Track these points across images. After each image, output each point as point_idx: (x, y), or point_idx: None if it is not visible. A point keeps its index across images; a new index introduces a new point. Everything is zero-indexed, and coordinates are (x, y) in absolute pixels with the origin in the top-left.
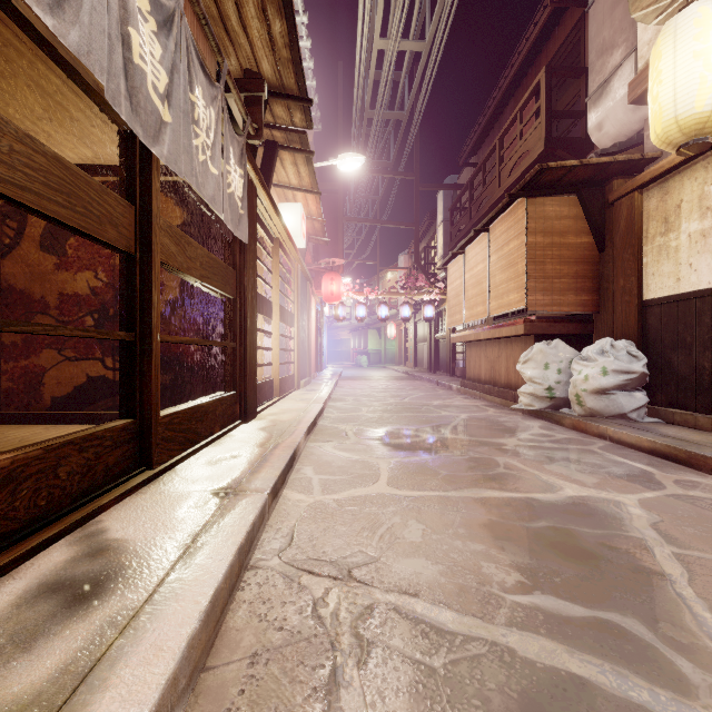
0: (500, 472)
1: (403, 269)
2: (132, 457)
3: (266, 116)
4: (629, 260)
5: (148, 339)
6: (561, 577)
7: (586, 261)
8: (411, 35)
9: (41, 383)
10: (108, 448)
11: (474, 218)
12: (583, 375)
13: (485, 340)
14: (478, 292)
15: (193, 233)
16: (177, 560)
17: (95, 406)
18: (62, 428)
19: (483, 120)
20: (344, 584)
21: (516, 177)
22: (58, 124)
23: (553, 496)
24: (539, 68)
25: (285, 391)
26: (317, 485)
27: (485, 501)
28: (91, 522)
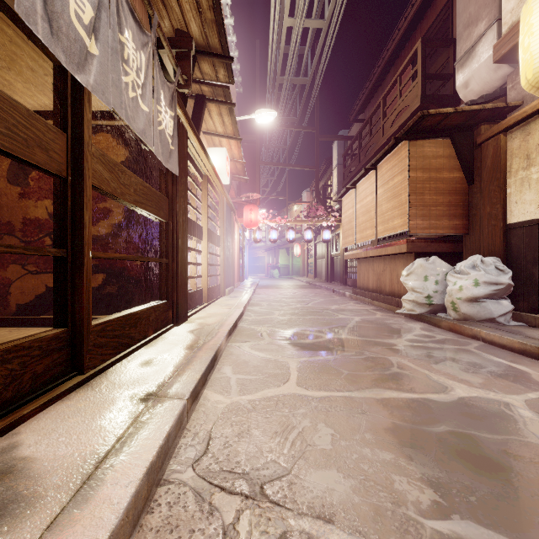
0: (394, 371)
1: (306, 203)
2: (64, 363)
3: (195, 73)
4: (494, 191)
5: (79, 255)
6: (476, 496)
7: (458, 193)
8: (313, 14)
9: (8, 292)
10: (36, 357)
11: (362, 161)
12: (458, 286)
13: (372, 257)
14: (368, 218)
15: (133, 167)
16: (79, 487)
17: (52, 312)
18: (23, 331)
19: (369, 85)
20: (256, 505)
21: (397, 127)
22: (16, 72)
23: (447, 397)
24: (414, 42)
25: (213, 297)
26: (234, 385)
27: (386, 402)
28: (8, 434)
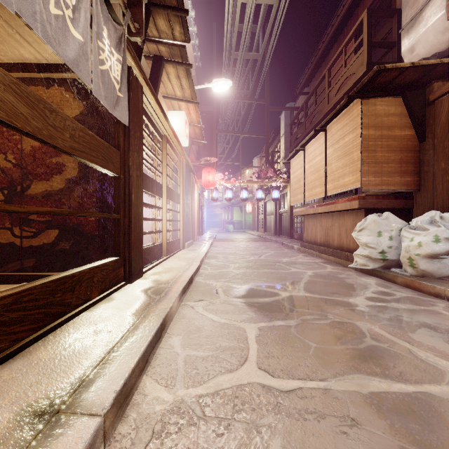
0: (370, 344)
1: (256, 167)
2: None
3: (152, 30)
4: None
5: None
6: None
7: (409, 150)
8: None
9: None
10: None
11: (308, 128)
12: (416, 242)
13: (320, 214)
14: (317, 177)
15: (86, 121)
16: None
17: (4, 268)
18: None
19: (314, 59)
20: None
21: (342, 94)
22: None
23: None
24: (356, 18)
25: (172, 251)
26: (182, 367)
27: (378, 401)
28: None
